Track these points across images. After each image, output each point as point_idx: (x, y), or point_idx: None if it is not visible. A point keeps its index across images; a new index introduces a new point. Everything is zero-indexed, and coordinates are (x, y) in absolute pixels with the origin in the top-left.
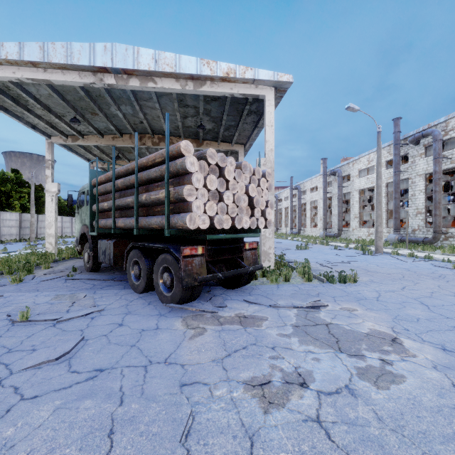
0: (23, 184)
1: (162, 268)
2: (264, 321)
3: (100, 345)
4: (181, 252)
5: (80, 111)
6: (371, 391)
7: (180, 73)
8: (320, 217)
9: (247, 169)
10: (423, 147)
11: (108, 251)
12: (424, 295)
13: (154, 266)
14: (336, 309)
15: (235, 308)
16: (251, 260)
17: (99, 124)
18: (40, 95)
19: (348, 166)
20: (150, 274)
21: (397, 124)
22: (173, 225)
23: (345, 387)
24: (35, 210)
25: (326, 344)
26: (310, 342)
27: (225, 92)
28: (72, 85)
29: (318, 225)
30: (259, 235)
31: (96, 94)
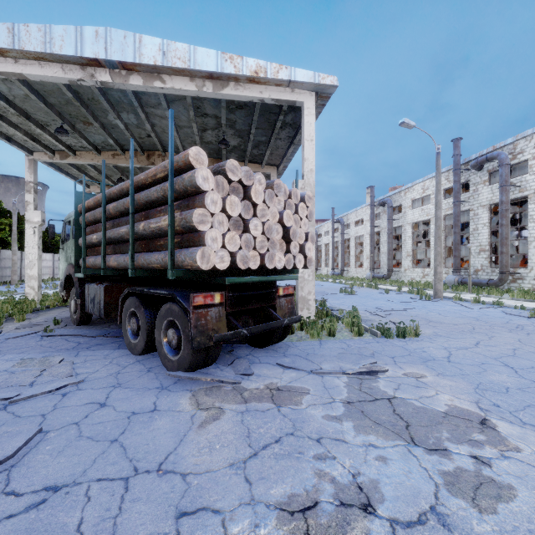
0: (3, 214)
1: (166, 322)
2: (305, 396)
3: (64, 442)
4: (191, 301)
5: (69, 119)
6: (471, 517)
7: (196, 70)
8: (367, 256)
9: (281, 190)
10: (487, 173)
11: (97, 298)
12: (505, 353)
13: (156, 319)
14: (399, 375)
15: (265, 375)
16: (286, 310)
17: (95, 137)
18: (14, 96)
19: (400, 195)
20: (151, 329)
21: (456, 145)
22: (180, 264)
23: (431, 512)
24: (19, 246)
25: (393, 432)
26: (370, 428)
27: (252, 96)
28: (55, 84)
29: (364, 265)
30: (296, 277)
31: (88, 97)
